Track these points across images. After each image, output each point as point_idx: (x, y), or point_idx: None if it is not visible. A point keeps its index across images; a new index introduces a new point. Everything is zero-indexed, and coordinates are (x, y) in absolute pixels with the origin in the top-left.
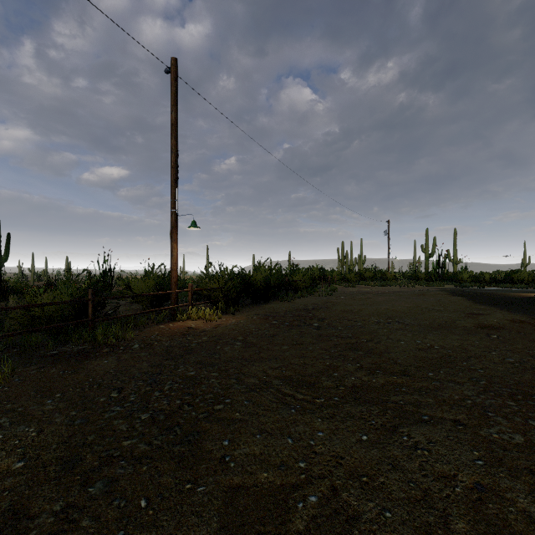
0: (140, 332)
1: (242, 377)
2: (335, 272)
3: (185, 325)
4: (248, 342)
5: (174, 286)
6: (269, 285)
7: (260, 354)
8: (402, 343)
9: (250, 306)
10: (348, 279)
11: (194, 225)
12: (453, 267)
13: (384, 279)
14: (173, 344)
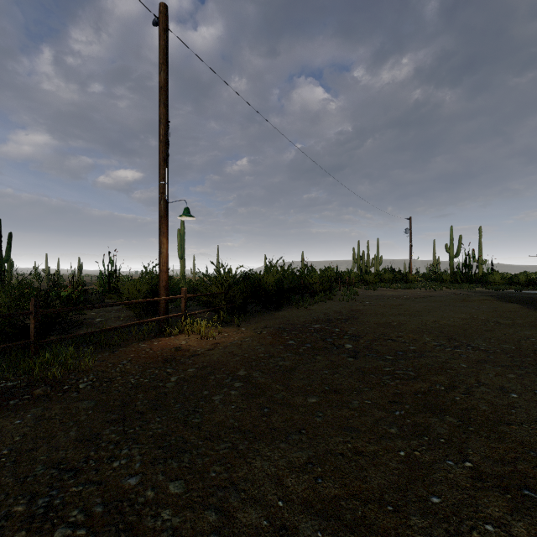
0: (111, 354)
1: (231, 500)
2: (353, 274)
3: (173, 343)
4: (253, 382)
5: (163, 291)
6: (282, 289)
7: (271, 415)
8: (514, 396)
9: (259, 314)
10: (366, 281)
11: (186, 213)
12: (478, 268)
13: (405, 281)
14: (141, 382)
